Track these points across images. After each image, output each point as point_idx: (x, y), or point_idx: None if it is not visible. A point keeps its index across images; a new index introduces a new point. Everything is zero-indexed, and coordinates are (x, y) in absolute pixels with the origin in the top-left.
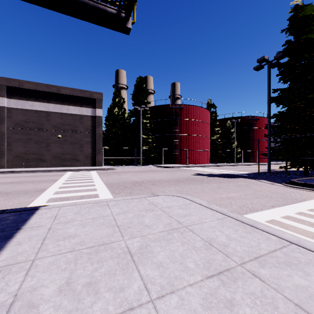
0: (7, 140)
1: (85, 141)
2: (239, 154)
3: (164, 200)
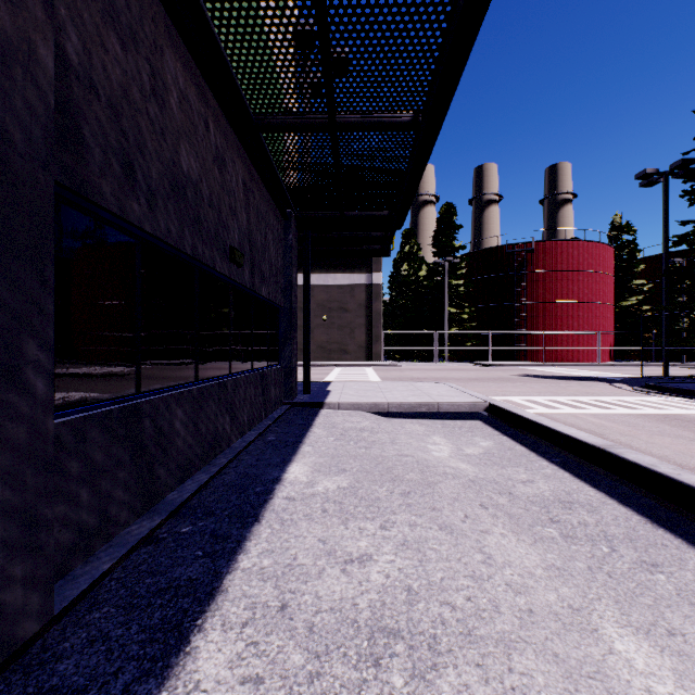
0: None
1: (357, 324)
2: None
3: (423, 384)
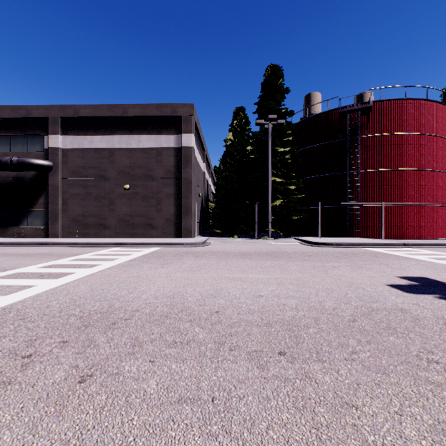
0: (62, 197)
1: (165, 193)
2: None
3: None
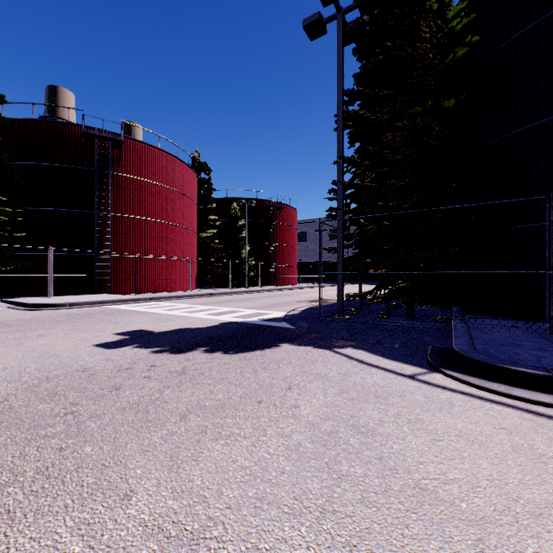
0: None
1: None
2: (253, 270)
3: None
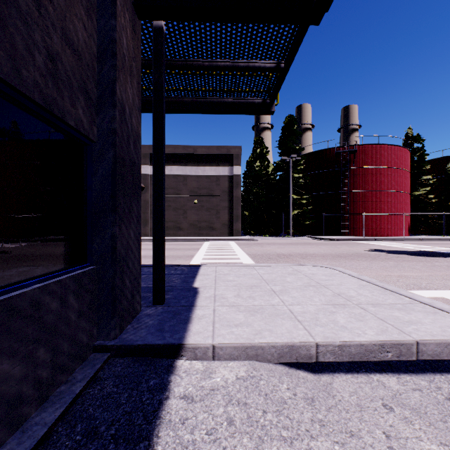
0: (150, 208)
1: (222, 206)
2: None
3: (310, 269)
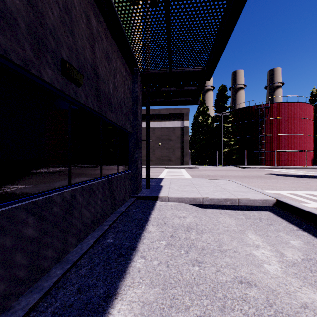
0: None
1: (176, 146)
2: None
3: (218, 181)
